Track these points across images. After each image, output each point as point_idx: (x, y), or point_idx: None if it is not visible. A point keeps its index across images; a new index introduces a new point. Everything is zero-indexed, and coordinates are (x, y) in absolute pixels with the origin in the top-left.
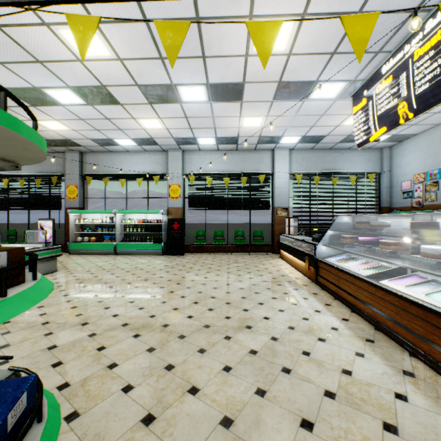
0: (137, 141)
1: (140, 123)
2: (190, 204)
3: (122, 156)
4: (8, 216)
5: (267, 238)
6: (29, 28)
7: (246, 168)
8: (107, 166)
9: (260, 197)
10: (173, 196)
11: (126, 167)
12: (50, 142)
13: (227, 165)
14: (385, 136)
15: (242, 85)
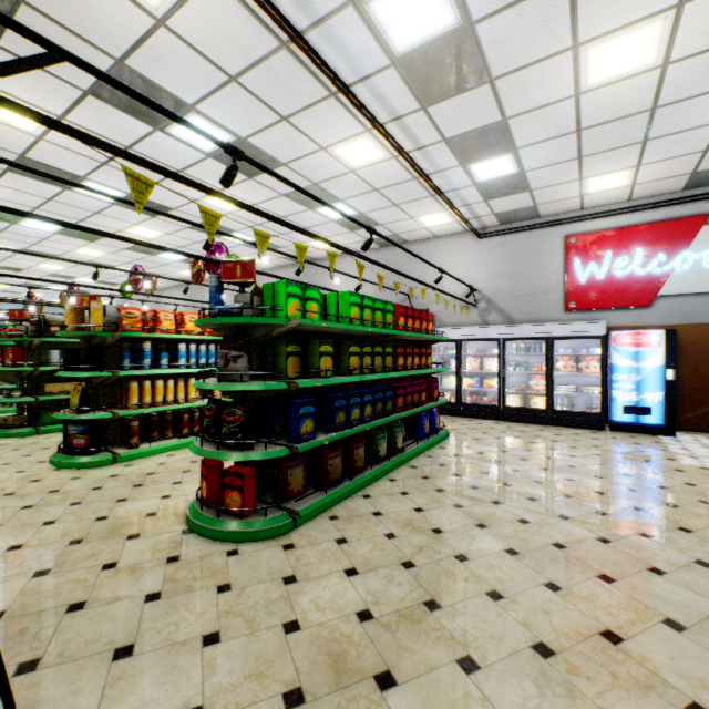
0: None
1: None
2: None
3: None
4: None
5: None
6: None
7: None
8: None
9: None
10: None
11: None
12: None
13: None
14: None
15: None
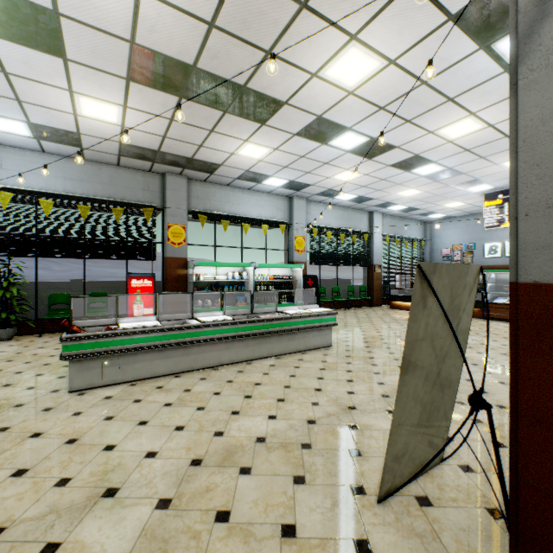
0: (289, 184)
1: (339, 173)
2: (311, 259)
3: (239, 194)
4: (36, 267)
5: (363, 293)
6: (460, 110)
7: (352, 226)
8: (221, 203)
9: (363, 254)
10: (299, 249)
11: (244, 208)
12: (183, 160)
13: (339, 221)
14: (442, 215)
15: (460, 174)
